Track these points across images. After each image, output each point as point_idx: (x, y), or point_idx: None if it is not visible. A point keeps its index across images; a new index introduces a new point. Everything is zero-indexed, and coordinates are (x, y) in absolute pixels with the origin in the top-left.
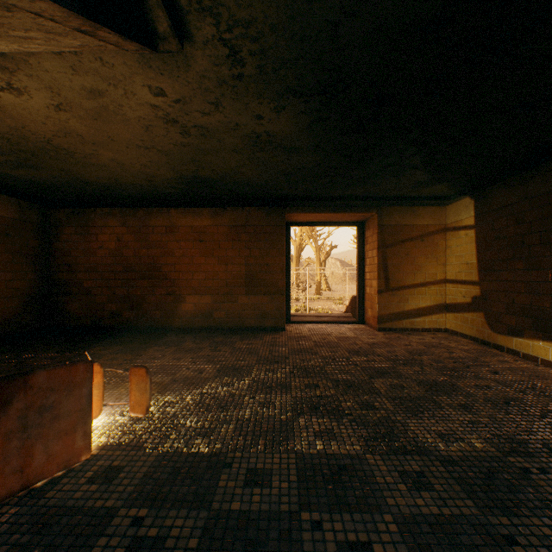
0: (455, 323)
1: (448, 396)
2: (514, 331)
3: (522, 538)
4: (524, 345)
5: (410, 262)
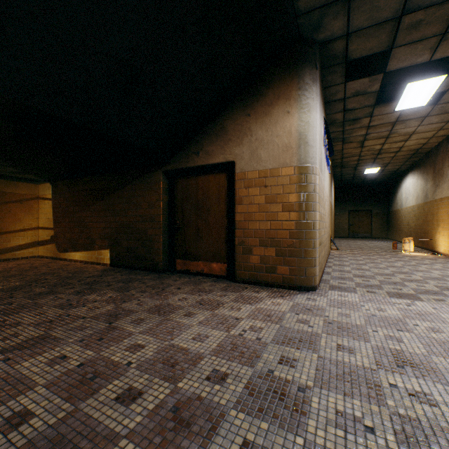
0: (44, 251)
1: (17, 277)
2: (67, 250)
3: (17, 293)
4: (70, 255)
5: (13, 216)
